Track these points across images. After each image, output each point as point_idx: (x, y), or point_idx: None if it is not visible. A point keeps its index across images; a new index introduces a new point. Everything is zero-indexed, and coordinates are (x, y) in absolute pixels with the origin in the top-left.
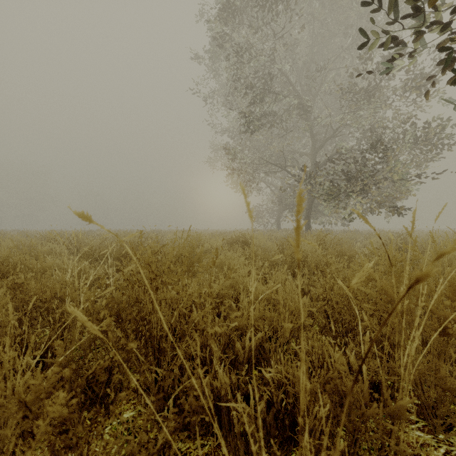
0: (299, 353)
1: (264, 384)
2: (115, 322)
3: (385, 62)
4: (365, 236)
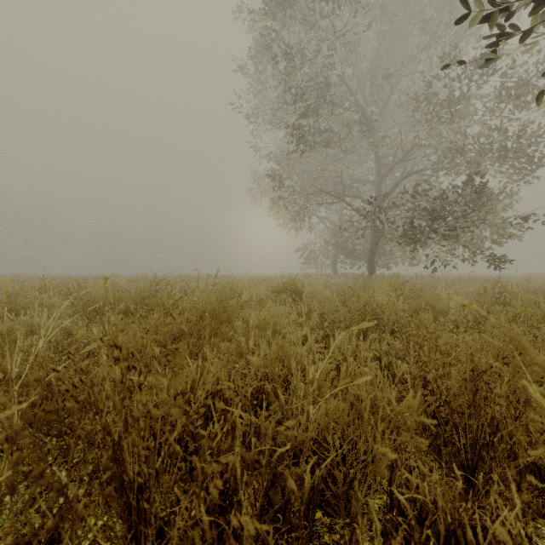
0: (408, 508)
1: (336, 543)
2: (60, 449)
3: (487, 45)
4: (446, 282)
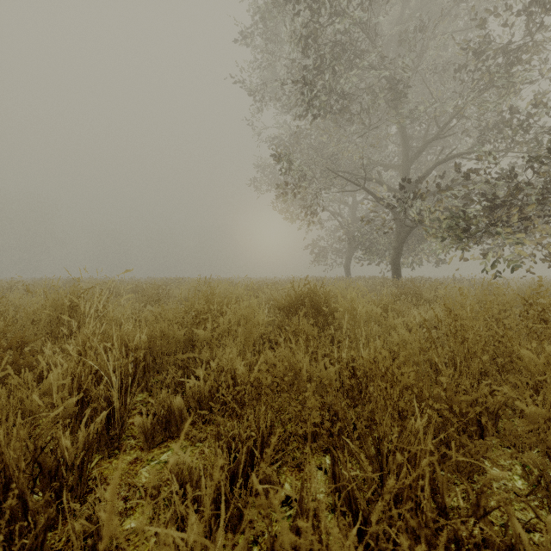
0: None
1: None
2: None
3: None
4: (520, 289)
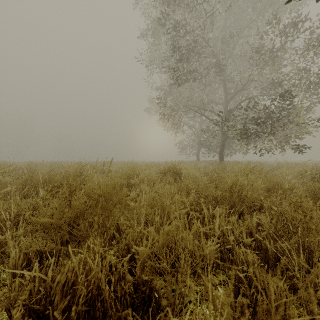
0: None
1: None
2: None
3: None
4: (272, 166)
